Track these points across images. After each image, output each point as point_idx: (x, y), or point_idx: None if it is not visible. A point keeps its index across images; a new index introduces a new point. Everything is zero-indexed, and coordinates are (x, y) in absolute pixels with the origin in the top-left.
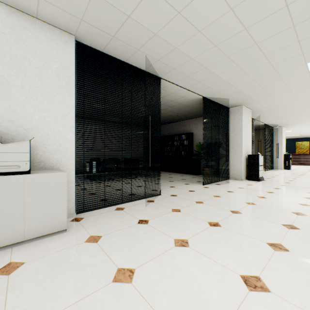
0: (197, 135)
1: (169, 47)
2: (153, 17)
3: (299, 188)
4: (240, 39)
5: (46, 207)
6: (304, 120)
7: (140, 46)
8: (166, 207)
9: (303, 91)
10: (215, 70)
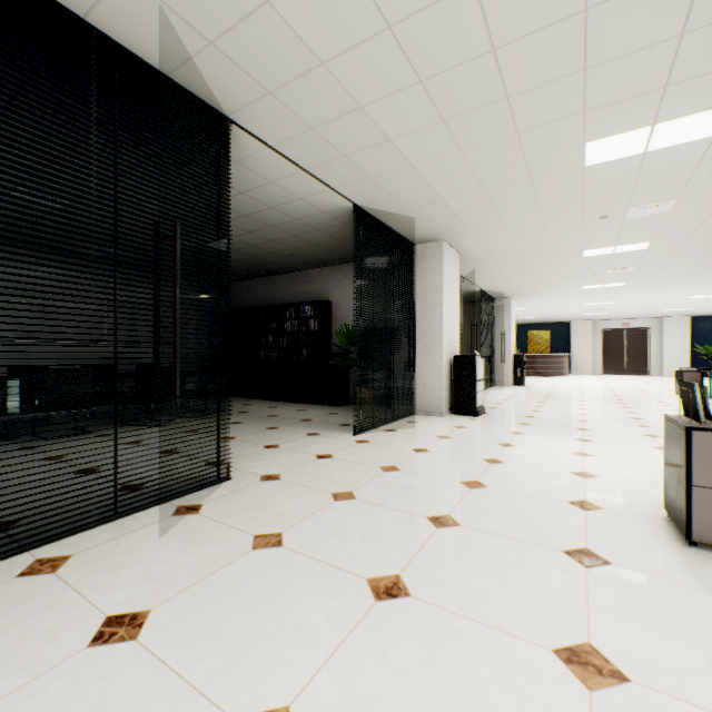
0: (341, 308)
1: None
2: None
3: (557, 430)
4: (458, 22)
5: None
6: (550, 287)
7: None
8: (236, 531)
9: (562, 219)
10: (386, 122)
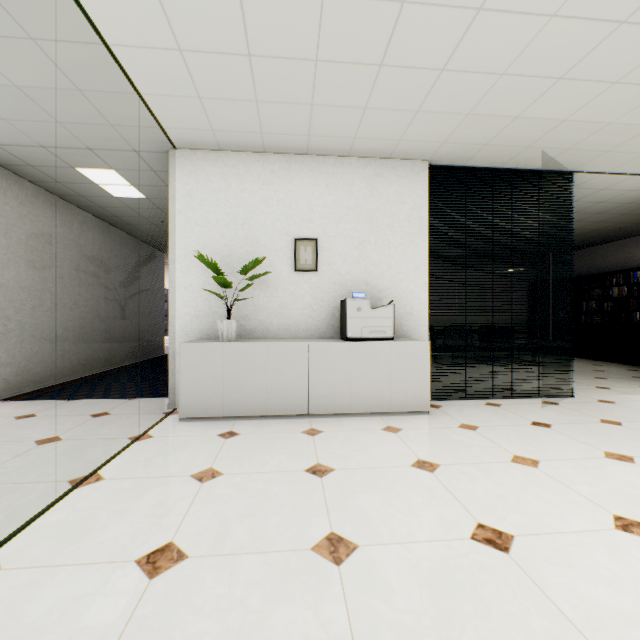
0: None
1: (594, 127)
2: (561, 104)
3: None
4: None
5: (408, 380)
6: None
7: (531, 142)
8: (586, 415)
9: None
10: None
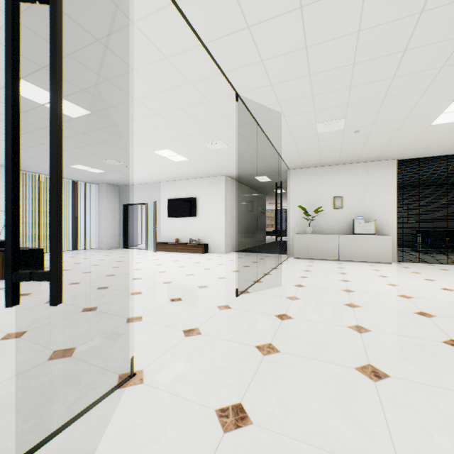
0: None
1: None
2: (449, 142)
3: None
4: None
5: (381, 250)
6: None
7: (447, 149)
8: None
9: None
10: None
